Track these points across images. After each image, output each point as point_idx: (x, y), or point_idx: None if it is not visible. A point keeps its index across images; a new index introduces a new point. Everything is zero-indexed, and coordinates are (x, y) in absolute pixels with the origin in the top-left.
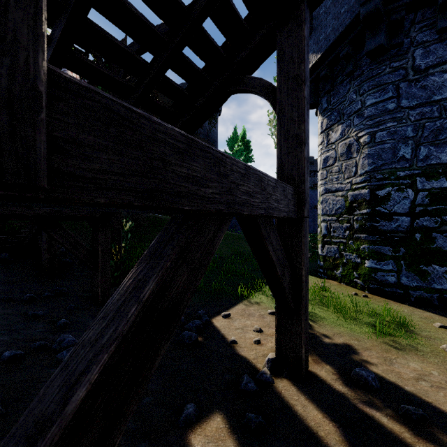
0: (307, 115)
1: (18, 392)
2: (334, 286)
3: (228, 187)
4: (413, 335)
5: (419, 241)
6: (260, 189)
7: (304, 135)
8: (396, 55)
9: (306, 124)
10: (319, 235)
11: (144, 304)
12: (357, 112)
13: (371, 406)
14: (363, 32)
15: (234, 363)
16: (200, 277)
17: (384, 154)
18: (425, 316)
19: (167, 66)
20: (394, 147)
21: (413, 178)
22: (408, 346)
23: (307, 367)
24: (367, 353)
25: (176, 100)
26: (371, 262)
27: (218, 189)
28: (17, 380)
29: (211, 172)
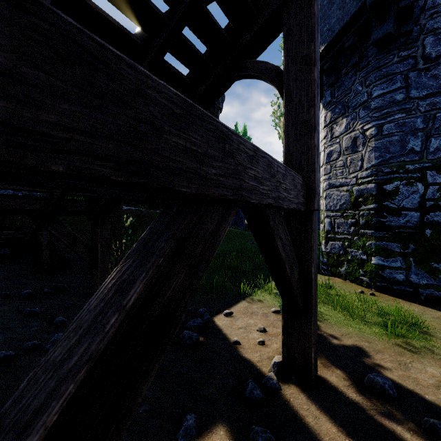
0: (317, 99)
1: (3, 399)
2: (339, 284)
3: (234, 169)
4: (427, 337)
5: (429, 237)
6: (269, 175)
7: (314, 120)
8: (405, 44)
9: (316, 109)
10: (322, 231)
11: (129, 312)
12: (363, 104)
13: (390, 418)
14: (370, 21)
15: (237, 366)
16: (201, 276)
17: (392, 146)
18: (438, 315)
19: (166, 48)
20: (403, 140)
21: (423, 171)
22: (423, 349)
23: (316, 371)
24: (380, 356)
25: (176, 88)
26: (378, 259)
27: (222, 170)
28: (4, 386)
29: (215, 149)
